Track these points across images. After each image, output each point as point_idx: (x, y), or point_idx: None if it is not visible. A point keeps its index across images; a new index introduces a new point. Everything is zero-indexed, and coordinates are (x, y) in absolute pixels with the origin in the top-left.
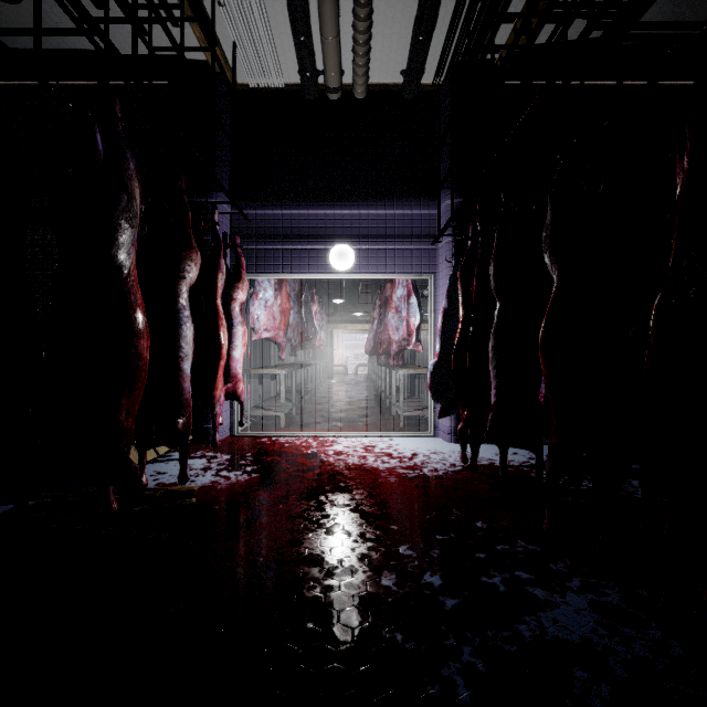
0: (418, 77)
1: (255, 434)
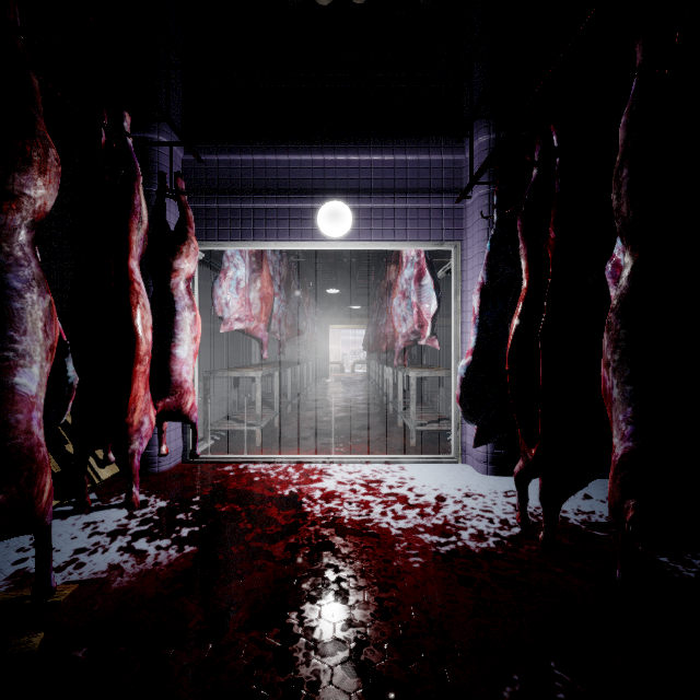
0: None
1: (217, 459)
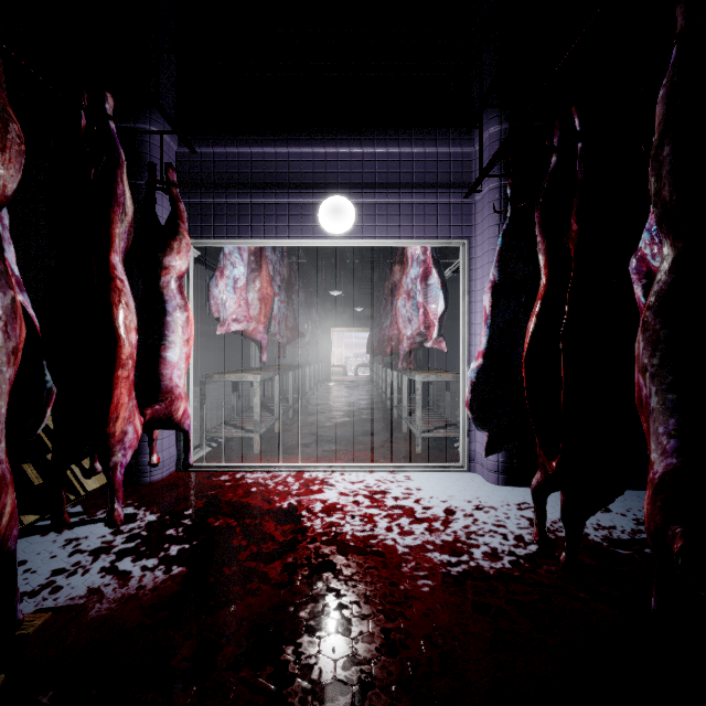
0: None
1: (213, 468)
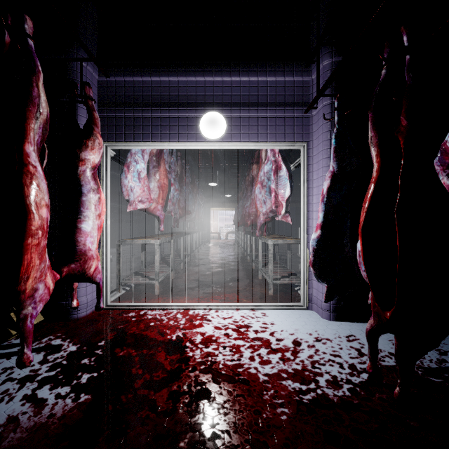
0: None
1: (124, 307)
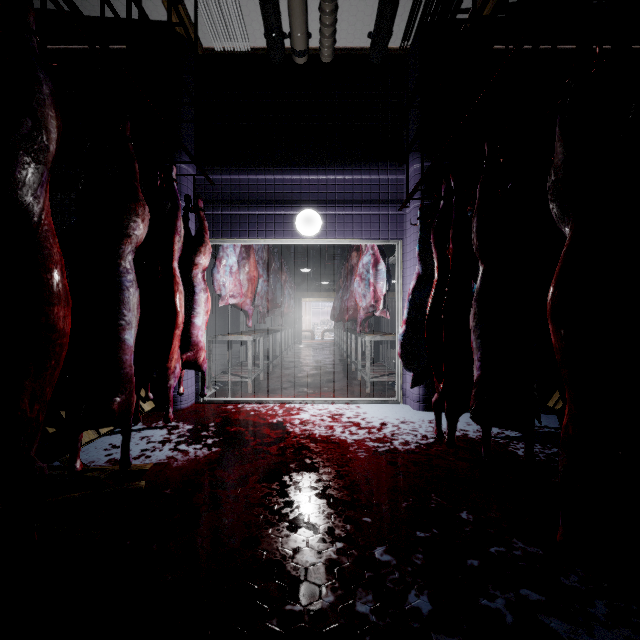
0: (385, 39)
1: (221, 401)
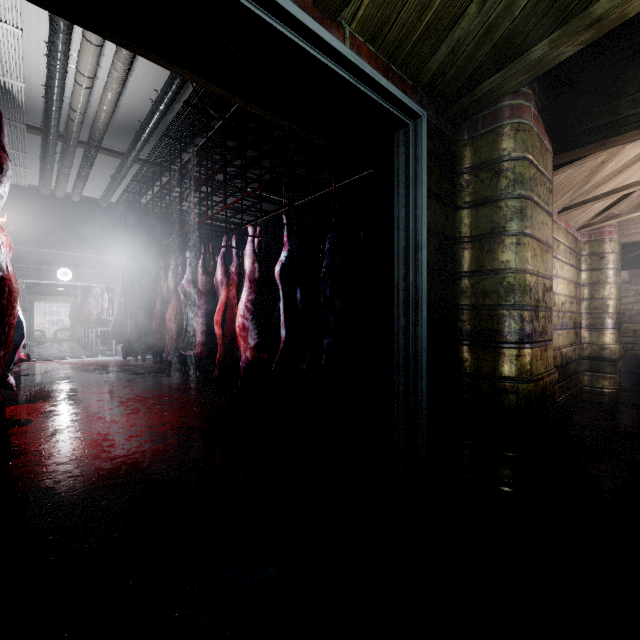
0: (107, 203)
1: None
